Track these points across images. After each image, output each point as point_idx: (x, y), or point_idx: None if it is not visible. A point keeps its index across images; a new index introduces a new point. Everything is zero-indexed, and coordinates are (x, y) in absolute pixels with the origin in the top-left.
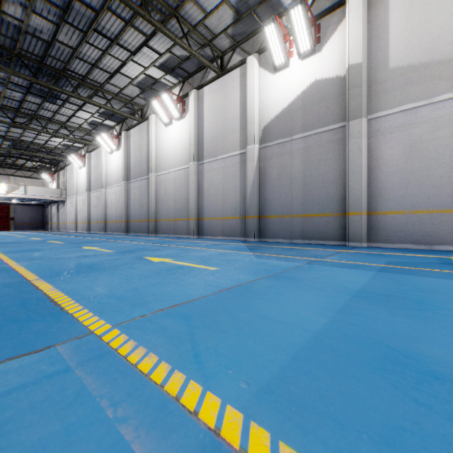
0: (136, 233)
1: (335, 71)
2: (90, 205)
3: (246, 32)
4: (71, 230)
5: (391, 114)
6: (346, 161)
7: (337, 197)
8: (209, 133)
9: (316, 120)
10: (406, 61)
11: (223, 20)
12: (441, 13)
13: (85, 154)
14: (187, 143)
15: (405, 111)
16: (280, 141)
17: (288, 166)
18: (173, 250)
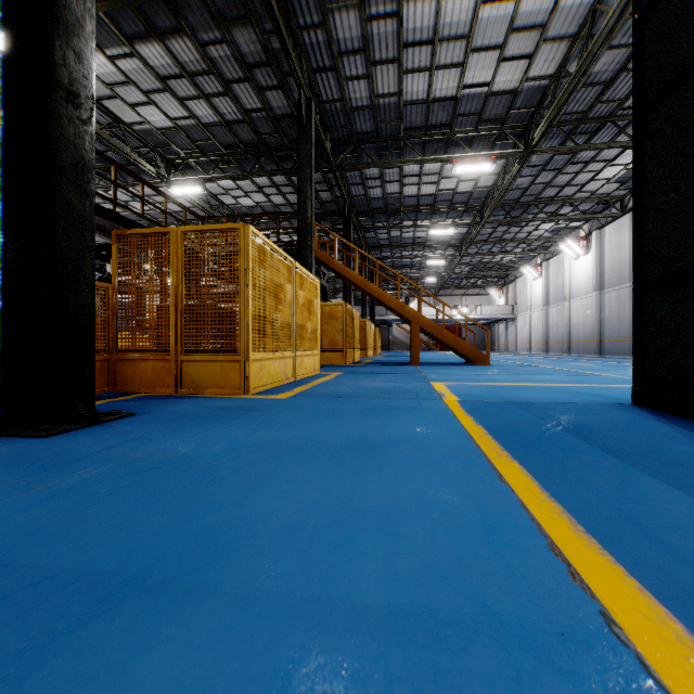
0: (612, 356)
1: None
2: (548, 322)
3: None
4: (522, 351)
5: None
6: None
7: None
8: None
9: None
10: None
11: None
12: None
13: (541, 263)
14: None
15: None
16: None
17: None
18: None
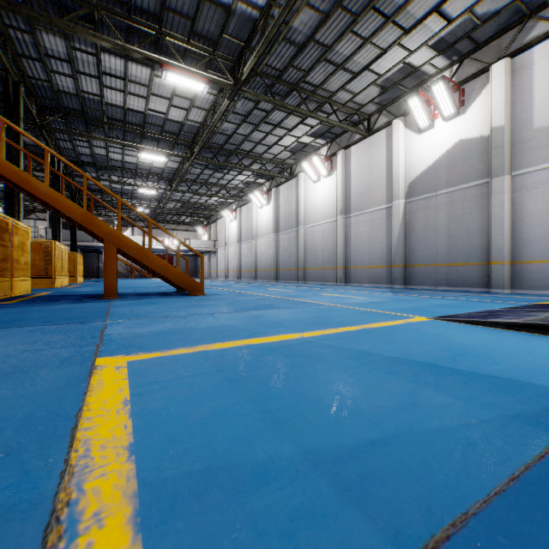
0: (285, 281)
1: (479, 132)
2: (241, 255)
3: (392, 97)
4: (222, 278)
5: (534, 171)
6: (489, 214)
7: (481, 248)
8: (356, 189)
9: (461, 177)
10: None
11: (369, 94)
12: None
13: (236, 209)
14: (335, 198)
15: (548, 168)
16: (425, 196)
17: (433, 219)
18: (332, 291)
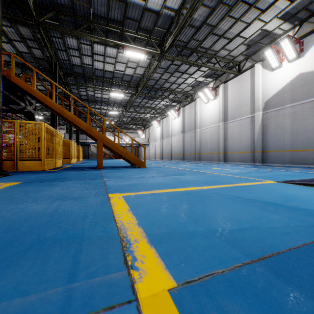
0: (188, 160)
1: (313, 67)
2: (163, 146)
3: (254, 50)
4: (152, 159)
5: None
6: None
7: None
8: (231, 106)
9: (300, 96)
10: None
11: (240, 50)
12: None
13: (160, 120)
14: (218, 112)
15: None
16: (276, 109)
17: (281, 123)
18: (217, 166)
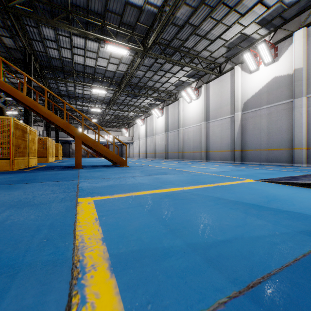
0: (171, 159)
1: (287, 71)
2: (147, 144)
3: (234, 53)
4: (136, 157)
5: None
6: (292, 120)
7: (287, 140)
8: (212, 106)
9: (275, 98)
10: None
11: (220, 52)
12: None
13: (144, 118)
14: (200, 112)
15: None
16: (254, 110)
17: (258, 123)
18: (199, 165)
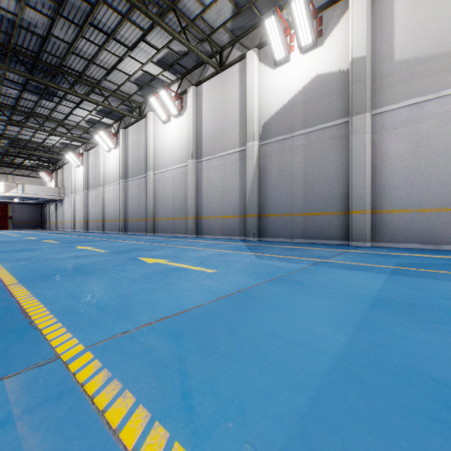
0: (134, 232)
1: (338, 65)
2: (88, 204)
3: (246, 27)
4: (69, 229)
5: (396, 109)
6: (349, 157)
7: (339, 195)
8: (207, 130)
9: (318, 116)
10: (412, 53)
11: (222, 13)
12: (449, 3)
13: (83, 153)
14: (186, 140)
15: (411, 105)
16: (281, 138)
17: (289, 164)
18: (169, 250)
